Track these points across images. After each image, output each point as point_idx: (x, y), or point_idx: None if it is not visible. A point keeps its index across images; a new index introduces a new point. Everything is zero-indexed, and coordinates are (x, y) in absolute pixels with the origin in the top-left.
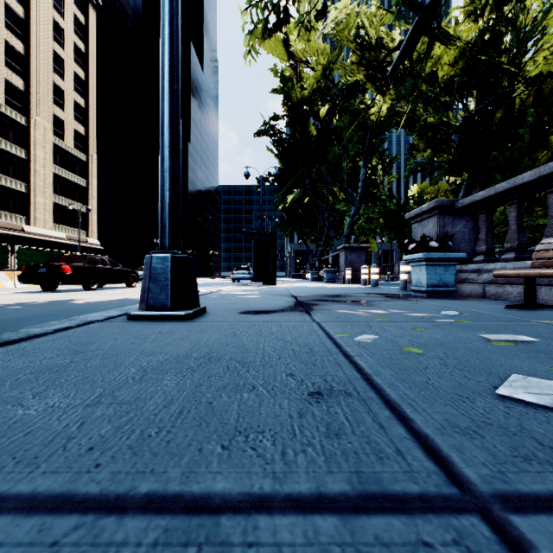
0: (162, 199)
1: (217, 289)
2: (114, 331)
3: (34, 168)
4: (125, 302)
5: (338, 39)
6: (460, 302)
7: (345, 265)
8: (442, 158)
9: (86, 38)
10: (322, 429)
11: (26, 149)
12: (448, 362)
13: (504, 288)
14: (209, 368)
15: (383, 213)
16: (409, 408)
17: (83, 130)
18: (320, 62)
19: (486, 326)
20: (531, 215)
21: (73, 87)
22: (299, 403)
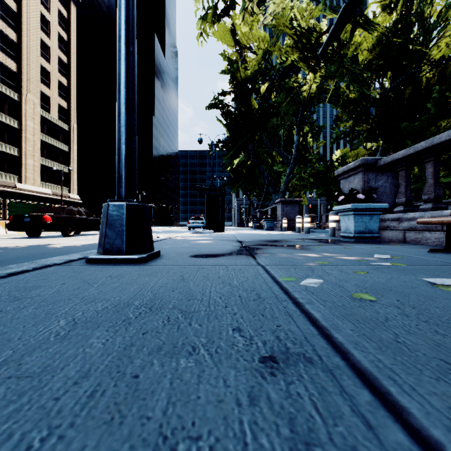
0: (118, 151)
1: (174, 236)
2: (66, 275)
3: (25, 135)
4: (94, 247)
5: (276, 28)
6: (385, 247)
7: (282, 216)
8: (362, 127)
9: (68, 29)
10: (285, 432)
11: (18, 120)
12: (407, 311)
13: (422, 234)
14: (147, 320)
15: (313, 173)
16: (393, 385)
17: (66, 105)
18: (261, 48)
19: (423, 269)
20: None
21: (58, 69)
22: (249, 377)
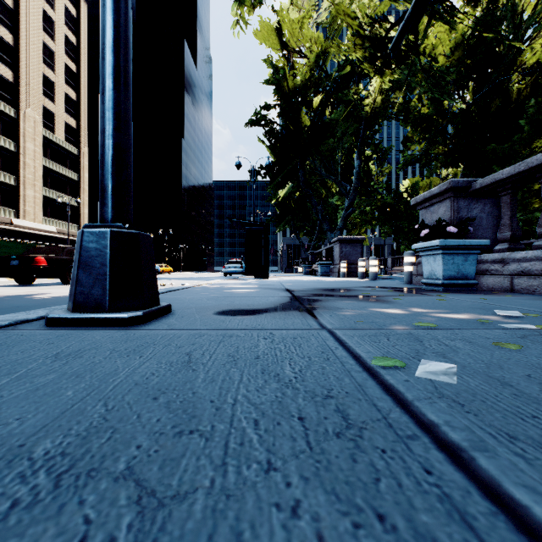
0: (101, 149)
1: (203, 283)
2: None
3: (23, 160)
4: None
5: (332, 26)
6: (493, 298)
7: (340, 258)
8: (438, 150)
9: (78, 31)
10: None
11: (15, 141)
12: None
13: (540, 280)
14: None
15: (377, 206)
16: None
17: (74, 124)
18: (314, 52)
19: None
20: (529, 207)
21: (65, 80)
22: None
